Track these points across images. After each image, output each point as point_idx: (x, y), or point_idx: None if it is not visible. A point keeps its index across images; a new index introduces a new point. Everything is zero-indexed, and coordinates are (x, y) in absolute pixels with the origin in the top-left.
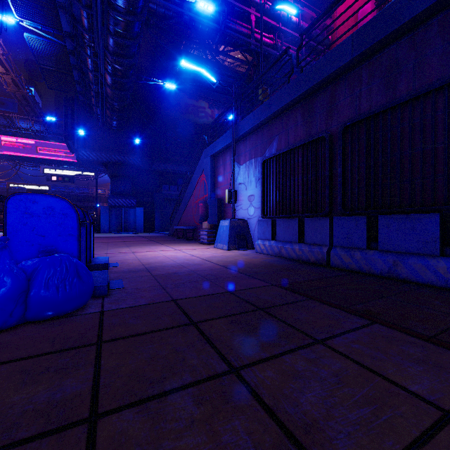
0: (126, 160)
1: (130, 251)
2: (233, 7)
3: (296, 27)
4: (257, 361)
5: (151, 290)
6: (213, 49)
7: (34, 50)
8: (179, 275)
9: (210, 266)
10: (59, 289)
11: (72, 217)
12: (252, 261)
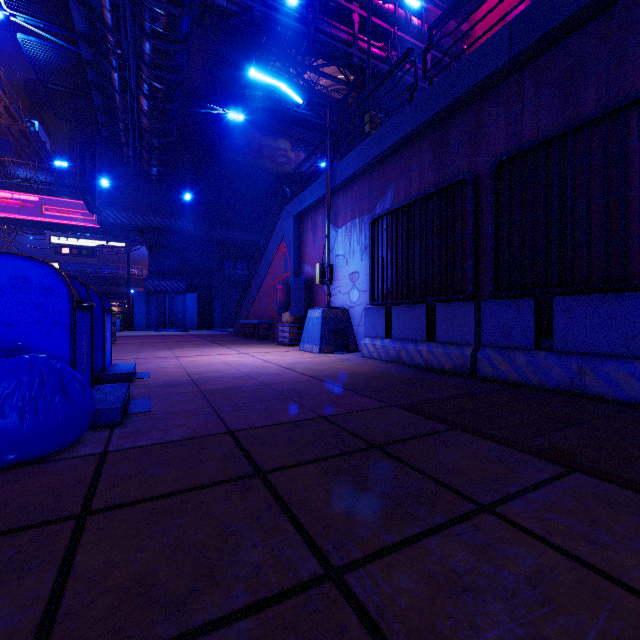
0: (172, 225)
1: (172, 355)
2: (327, 2)
3: (418, 33)
4: (377, 551)
5: (195, 414)
6: (298, 63)
7: (33, 60)
8: (243, 391)
9: (292, 377)
10: (25, 415)
11: (61, 294)
12: (357, 370)
